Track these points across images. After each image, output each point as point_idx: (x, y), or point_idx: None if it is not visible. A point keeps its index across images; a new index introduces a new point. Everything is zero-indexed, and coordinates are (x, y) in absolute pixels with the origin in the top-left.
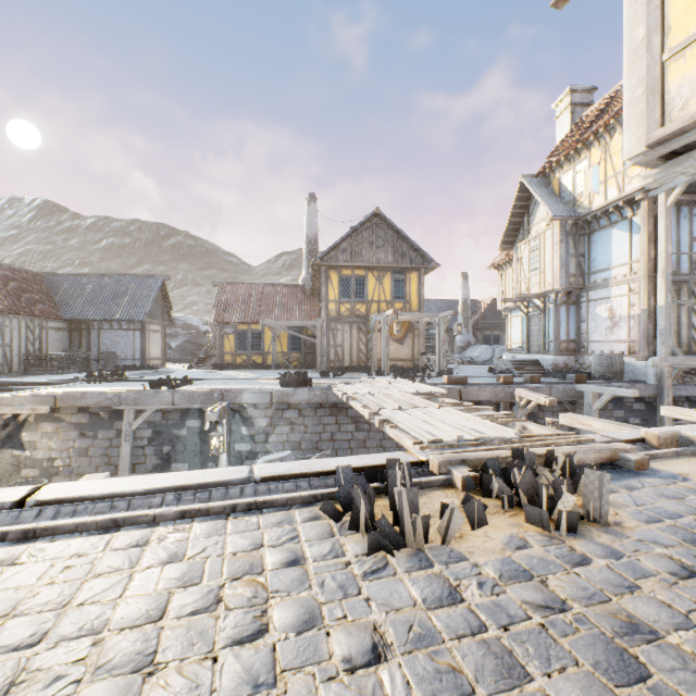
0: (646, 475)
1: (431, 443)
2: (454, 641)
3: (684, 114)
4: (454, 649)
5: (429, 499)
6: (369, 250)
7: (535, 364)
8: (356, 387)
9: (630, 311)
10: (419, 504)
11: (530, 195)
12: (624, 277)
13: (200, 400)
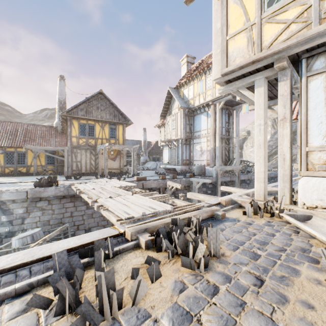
0: (225, 221)
1: (127, 219)
2: None
3: (234, 64)
4: None
5: (124, 262)
6: (96, 111)
7: (174, 170)
8: (86, 185)
9: (207, 148)
10: (117, 268)
11: (172, 96)
12: (205, 135)
13: None
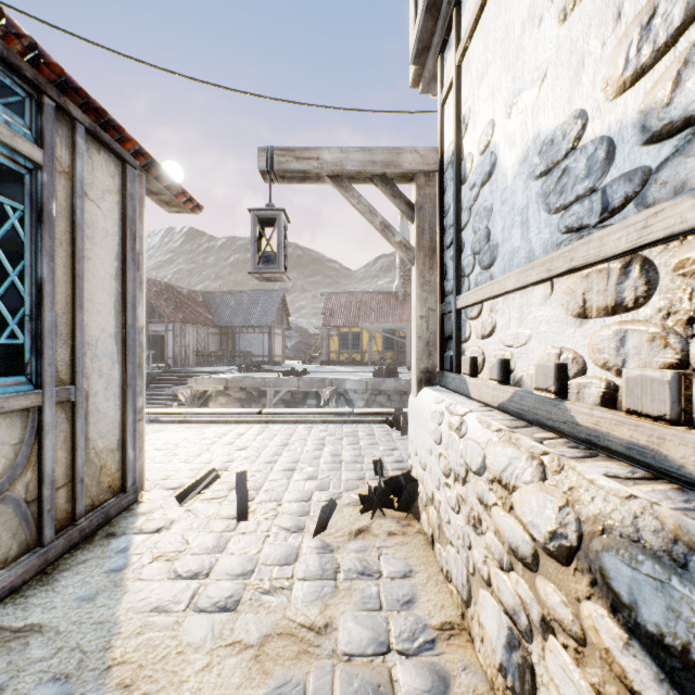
0: None
1: None
2: None
3: None
4: None
5: None
6: None
7: None
8: None
9: None
10: None
11: None
12: None
13: (316, 385)
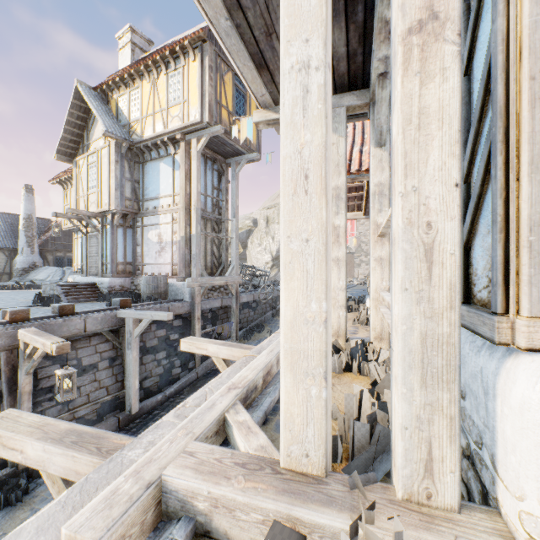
0: None
1: None
2: None
3: None
4: None
5: None
6: None
7: (92, 288)
8: None
9: (174, 238)
10: None
11: (89, 108)
12: (170, 207)
13: None
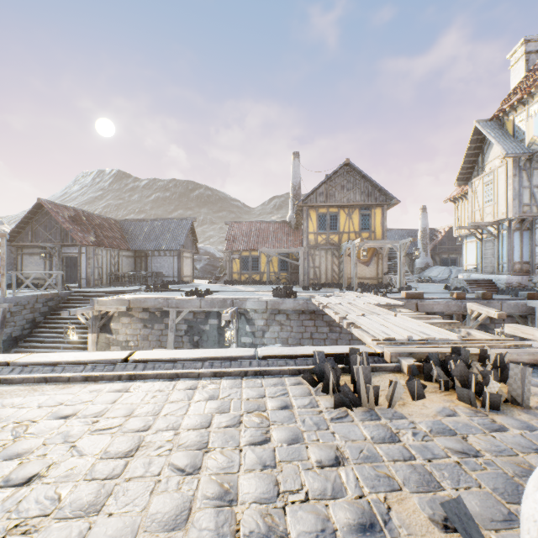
0: None
1: (385, 340)
2: (390, 462)
3: None
4: (390, 466)
5: (381, 379)
6: (340, 192)
7: (489, 283)
8: (329, 299)
9: None
10: (373, 381)
11: (484, 137)
12: None
13: (218, 305)
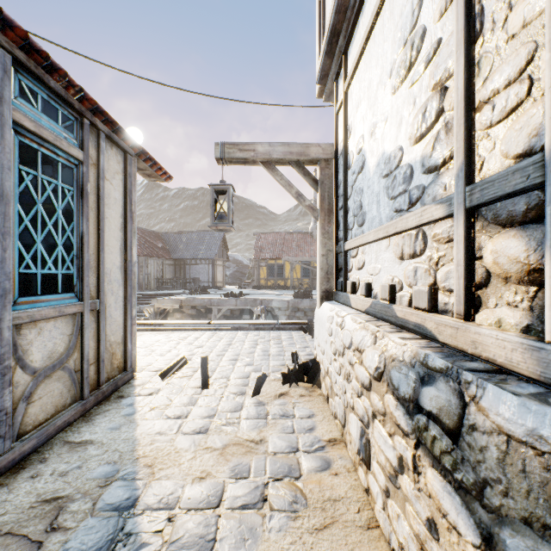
0: None
1: None
2: None
3: None
4: None
5: None
6: None
7: None
8: None
9: None
10: None
11: None
12: None
13: (250, 304)
